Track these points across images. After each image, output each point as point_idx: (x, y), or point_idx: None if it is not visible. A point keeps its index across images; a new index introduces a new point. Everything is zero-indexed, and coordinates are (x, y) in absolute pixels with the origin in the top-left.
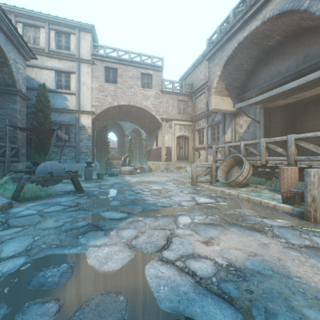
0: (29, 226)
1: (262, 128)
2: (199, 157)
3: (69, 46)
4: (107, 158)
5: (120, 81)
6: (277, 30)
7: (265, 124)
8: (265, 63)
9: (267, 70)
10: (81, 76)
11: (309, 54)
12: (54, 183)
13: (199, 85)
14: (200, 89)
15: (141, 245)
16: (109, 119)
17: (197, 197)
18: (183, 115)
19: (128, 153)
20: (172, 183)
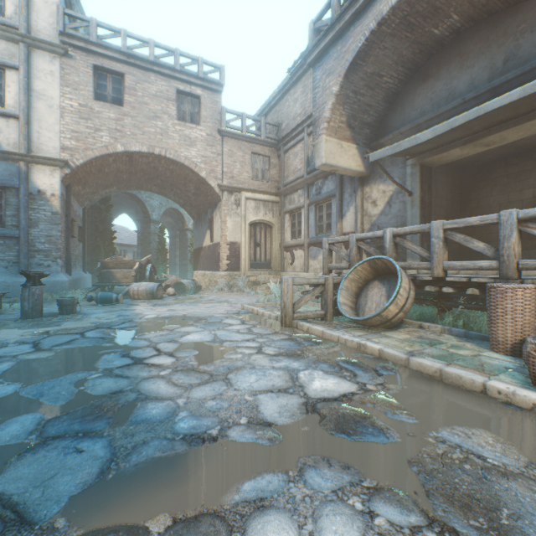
0: None
1: (418, 205)
2: (292, 262)
3: (2, 4)
4: (103, 264)
5: (131, 102)
6: None
7: (422, 198)
8: (423, 76)
9: (427, 90)
10: (33, 77)
11: (516, 52)
12: None
13: (293, 125)
14: (295, 134)
15: None
16: (111, 184)
17: (304, 373)
18: (262, 183)
19: (156, 254)
20: (239, 322)
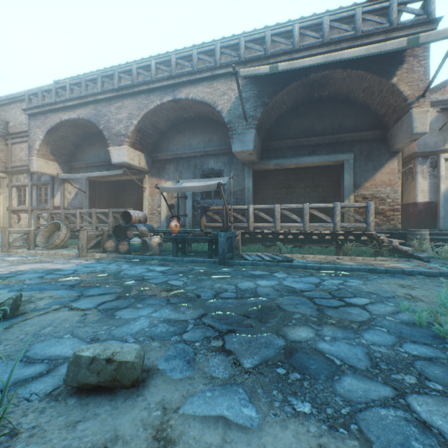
0: None
1: (88, 198)
2: (19, 221)
3: None
4: None
5: None
6: (94, 126)
7: (91, 195)
8: (90, 142)
9: (92, 149)
10: None
11: None
12: None
13: (20, 128)
14: (21, 135)
15: None
16: None
17: (8, 258)
18: None
19: None
20: None
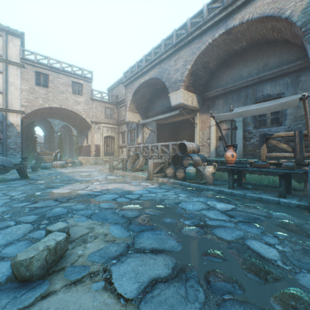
0: (11, 190)
1: (156, 136)
2: (122, 153)
3: None
4: (38, 153)
5: (52, 86)
6: (159, 83)
7: (158, 134)
8: (157, 96)
9: (158, 101)
10: (9, 76)
11: None
12: (5, 172)
13: (122, 98)
14: (123, 102)
15: (75, 189)
16: (38, 117)
17: (109, 176)
18: (110, 120)
19: (57, 148)
20: (97, 171)
